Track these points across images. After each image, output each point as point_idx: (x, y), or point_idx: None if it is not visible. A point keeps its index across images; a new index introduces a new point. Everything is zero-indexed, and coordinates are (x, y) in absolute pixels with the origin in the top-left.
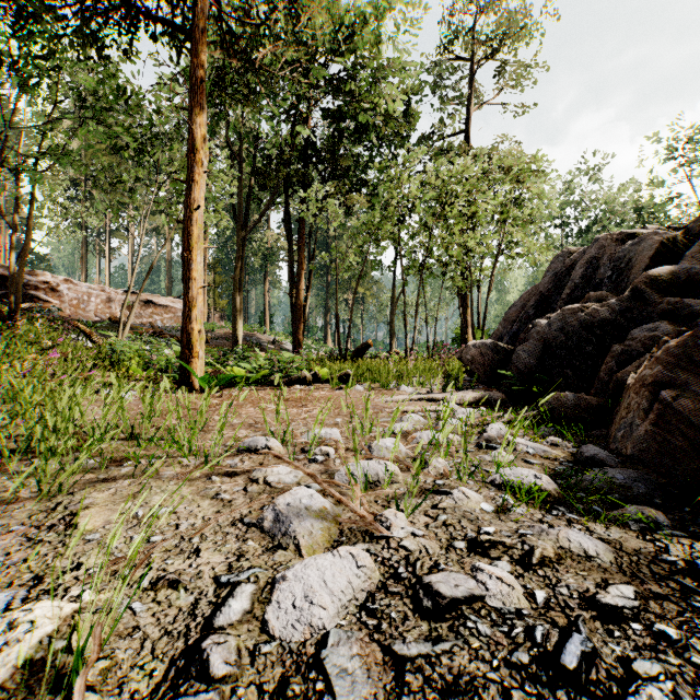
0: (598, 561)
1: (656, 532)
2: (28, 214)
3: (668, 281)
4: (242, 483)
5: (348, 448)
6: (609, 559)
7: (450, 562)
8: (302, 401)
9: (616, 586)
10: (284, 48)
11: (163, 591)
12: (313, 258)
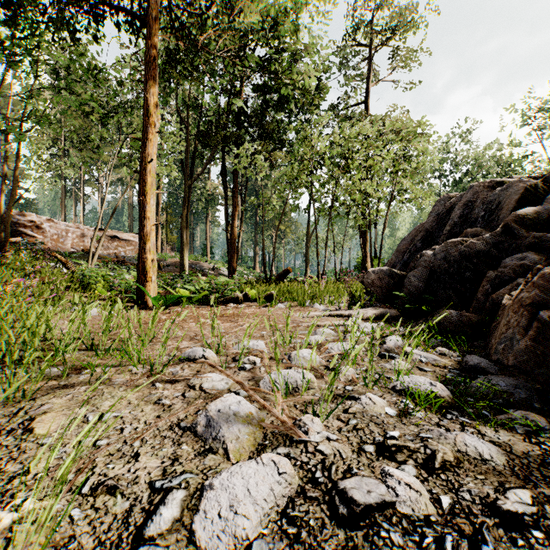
0: (493, 464)
1: (539, 435)
2: (16, 166)
3: (533, 219)
4: (181, 389)
5: (271, 358)
6: (502, 462)
7: (361, 467)
8: (234, 317)
9: (513, 492)
10: (221, 34)
11: (101, 497)
12: (244, 202)
